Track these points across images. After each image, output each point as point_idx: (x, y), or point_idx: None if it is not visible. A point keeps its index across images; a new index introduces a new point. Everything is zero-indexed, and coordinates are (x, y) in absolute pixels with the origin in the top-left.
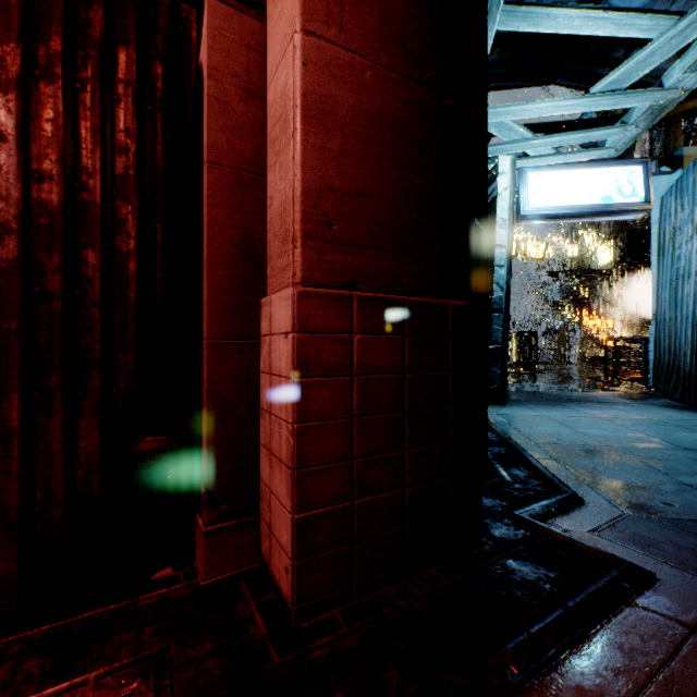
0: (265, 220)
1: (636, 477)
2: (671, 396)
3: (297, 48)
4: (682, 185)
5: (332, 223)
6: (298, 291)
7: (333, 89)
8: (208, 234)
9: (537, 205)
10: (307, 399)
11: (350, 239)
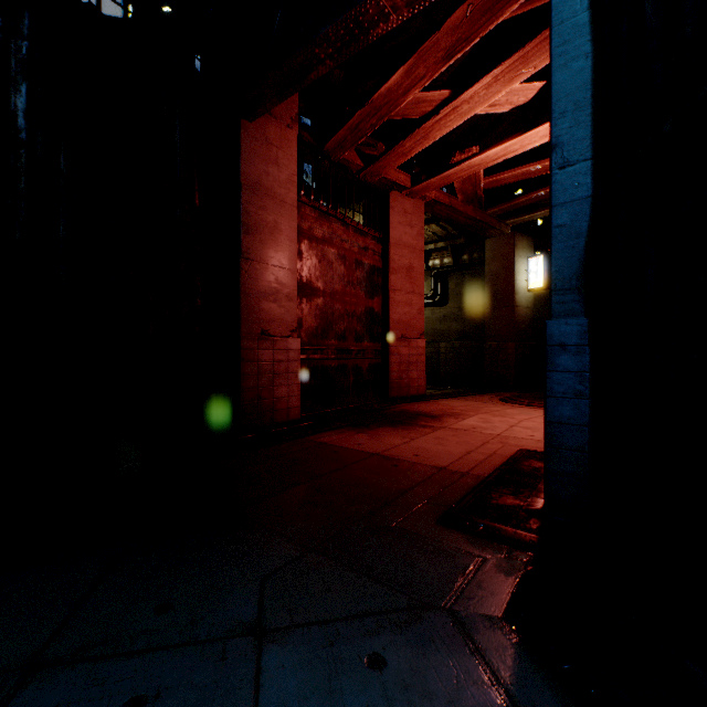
0: None
1: None
2: None
3: None
4: None
5: None
6: None
7: None
8: None
9: None
10: None
11: None
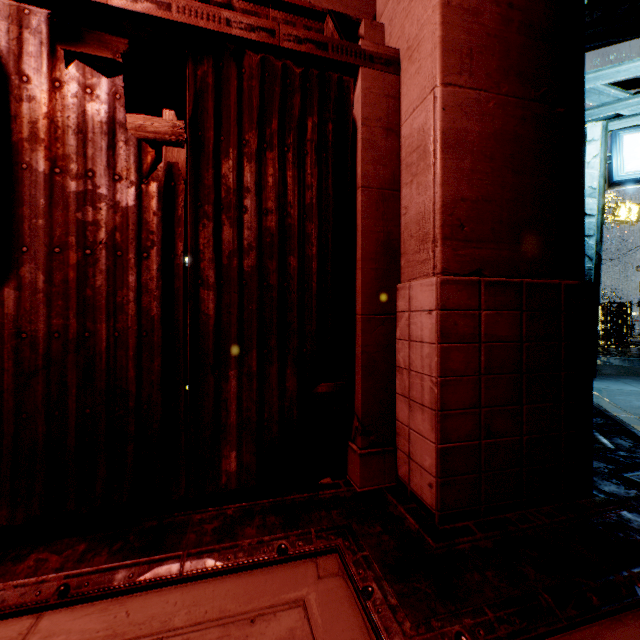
0: (399, 224)
1: None
2: None
3: (438, 98)
4: None
5: (463, 226)
6: (441, 279)
7: (464, 123)
8: (361, 239)
9: (634, 168)
10: (447, 359)
11: (476, 236)
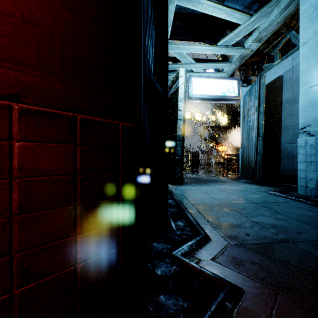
0: None
1: (234, 220)
2: (247, 178)
3: None
4: (251, 91)
5: None
6: None
7: None
8: None
9: (196, 93)
10: None
11: (13, 56)
